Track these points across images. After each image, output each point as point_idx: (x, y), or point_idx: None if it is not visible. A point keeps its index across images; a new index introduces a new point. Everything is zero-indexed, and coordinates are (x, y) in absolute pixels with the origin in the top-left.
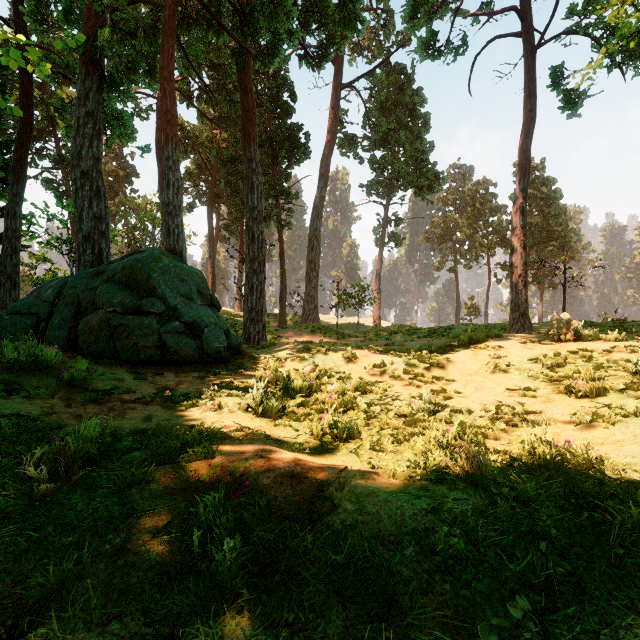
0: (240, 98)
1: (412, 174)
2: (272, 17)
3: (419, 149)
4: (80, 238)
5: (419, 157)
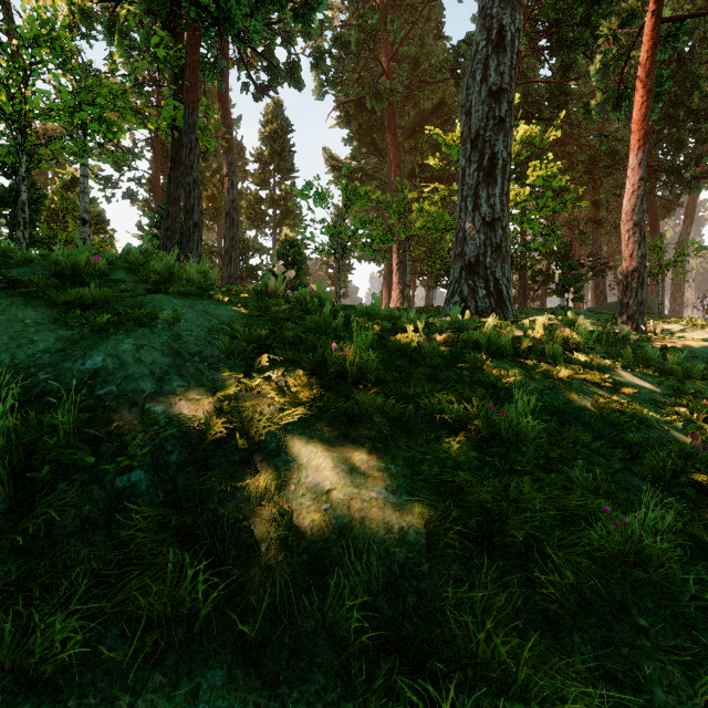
0: (648, 209)
1: None
2: (690, 192)
3: None
4: (598, 292)
5: None
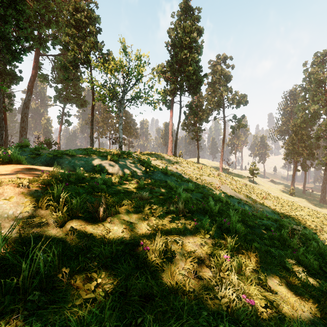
0: None
1: (75, 98)
2: (14, 59)
3: (77, 89)
4: None
5: (77, 93)
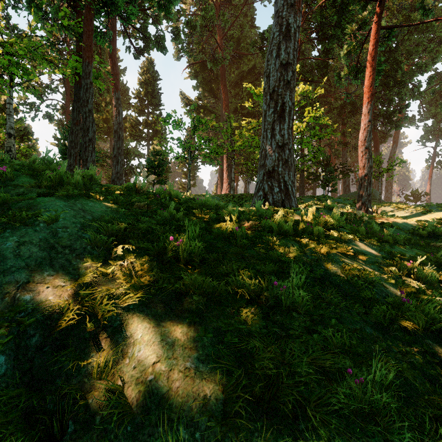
0: (373, 137)
1: None
2: (396, 129)
3: None
4: (345, 186)
5: None
